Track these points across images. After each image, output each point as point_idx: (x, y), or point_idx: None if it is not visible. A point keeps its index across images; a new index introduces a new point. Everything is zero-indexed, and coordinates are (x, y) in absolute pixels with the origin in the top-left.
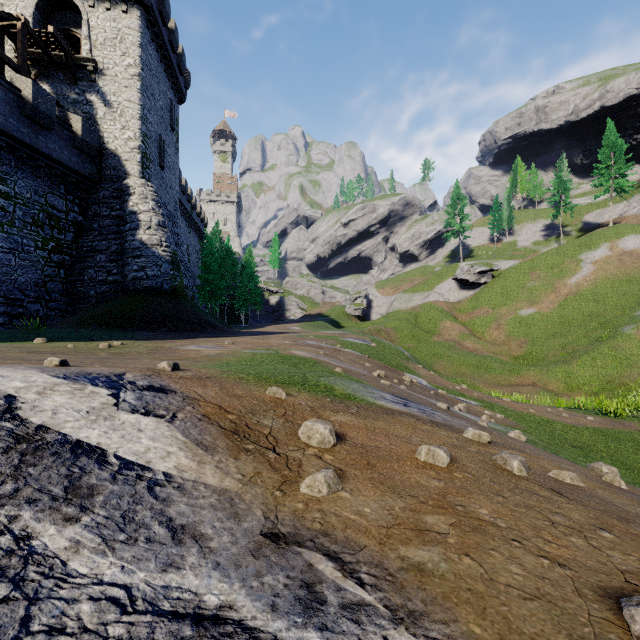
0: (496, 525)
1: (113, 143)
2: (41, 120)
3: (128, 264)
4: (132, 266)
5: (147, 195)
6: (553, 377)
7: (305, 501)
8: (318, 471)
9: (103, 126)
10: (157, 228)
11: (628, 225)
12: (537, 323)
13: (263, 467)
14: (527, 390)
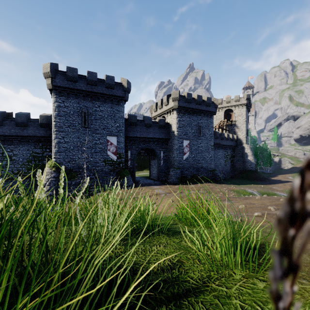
0: None
1: (239, 137)
2: (232, 140)
3: (245, 164)
4: (247, 165)
5: (248, 148)
6: None
7: None
8: None
9: (237, 133)
10: (251, 156)
11: None
12: None
13: None
14: None
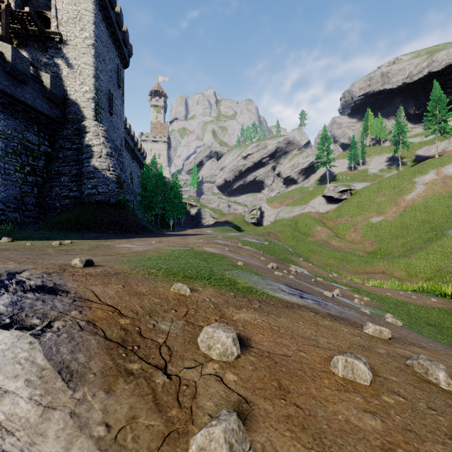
0: None
1: (74, 95)
2: (18, 76)
3: (84, 183)
4: (87, 185)
5: (99, 133)
6: (397, 267)
7: None
8: (216, 418)
9: (67, 82)
10: (106, 157)
11: (449, 157)
12: (384, 228)
13: (143, 404)
14: (378, 276)
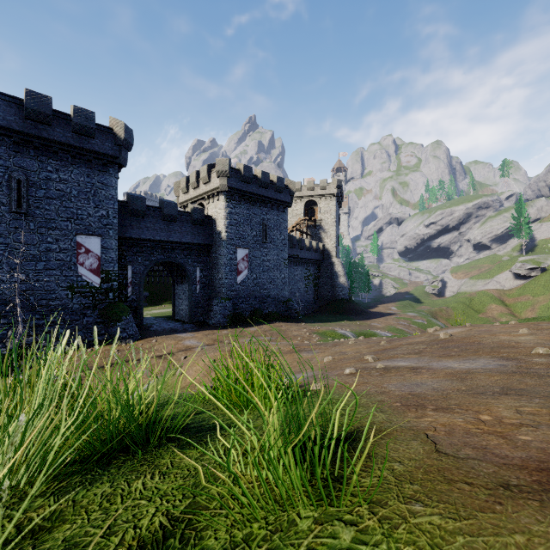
0: None
1: (327, 246)
2: (316, 251)
3: (336, 290)
4: (337, 291)
5: (340, 264)
6: None
7: None
8: None
9: (324, 240)
10: (344, 276)
11: None
12: None
13: None
14: None
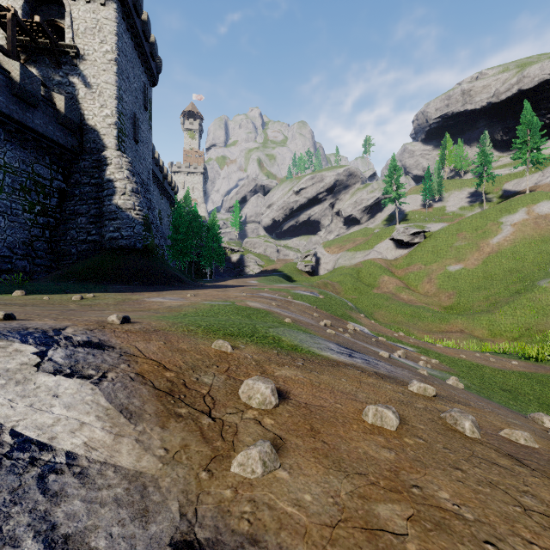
0: (462, 517)
1: (93, 120)
2: (28, 98)
3: (105, 226)
4: (109, 227)
5: (122, 165)
6: (478, 325)
7: (235, 486)
8: (253, 444)
9: (84, 105)
10: (131, 194)
11: (542, 192)
12: (464, 277)
13: (193, 437)
14: (456, 336)
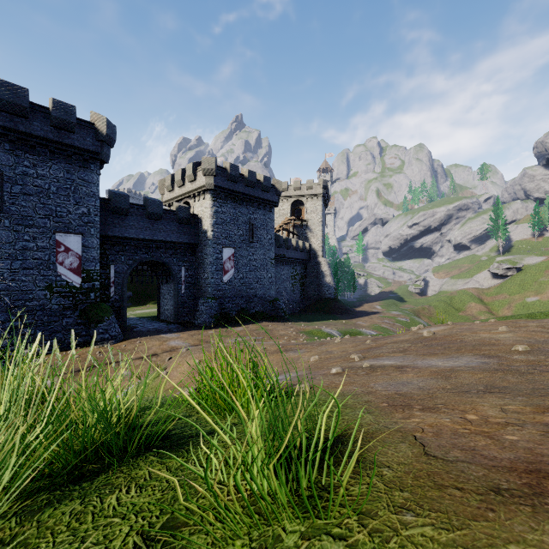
0: None
1: (313, 246)
2: (303, 251)
3: (322, 289)
4: (324, 290)
5: (326, 264)
6: None
7: None
8: None
9: (310, 240)
10: (330, 276)
11: None
12: (535, 307)
13: None
14: None
